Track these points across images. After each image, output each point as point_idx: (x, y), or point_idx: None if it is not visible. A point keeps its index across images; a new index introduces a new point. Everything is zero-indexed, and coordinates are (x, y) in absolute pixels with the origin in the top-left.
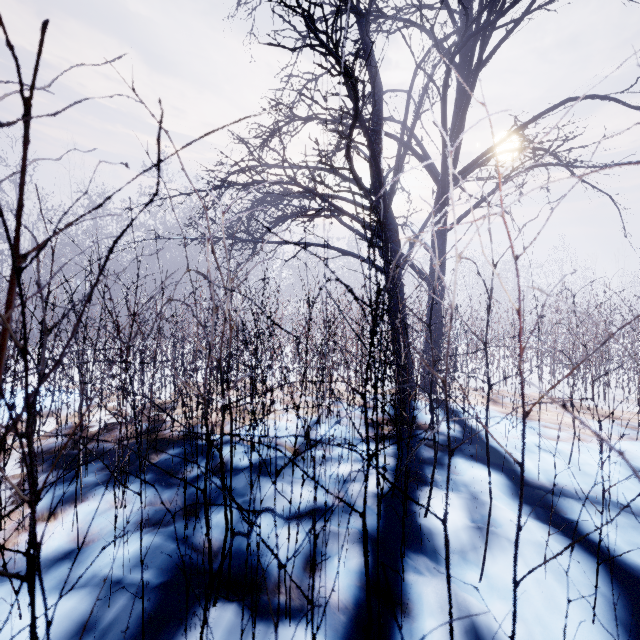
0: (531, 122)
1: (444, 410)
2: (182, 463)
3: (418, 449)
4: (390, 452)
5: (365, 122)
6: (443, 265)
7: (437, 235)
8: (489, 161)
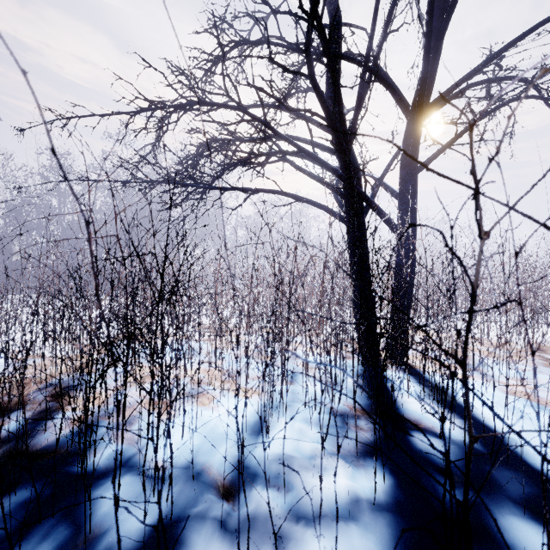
0: (525, 35)
1: (434, 394)
2: (8, 545)
3: (430, 487)
4: (388, 500)
5: (325, 33)
6: (414, 211)
7: (407, 176)
8: (464, 93)
